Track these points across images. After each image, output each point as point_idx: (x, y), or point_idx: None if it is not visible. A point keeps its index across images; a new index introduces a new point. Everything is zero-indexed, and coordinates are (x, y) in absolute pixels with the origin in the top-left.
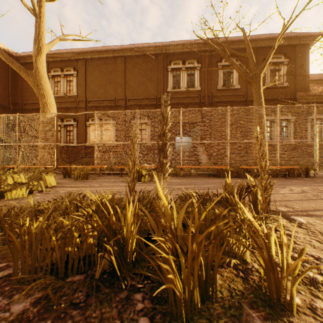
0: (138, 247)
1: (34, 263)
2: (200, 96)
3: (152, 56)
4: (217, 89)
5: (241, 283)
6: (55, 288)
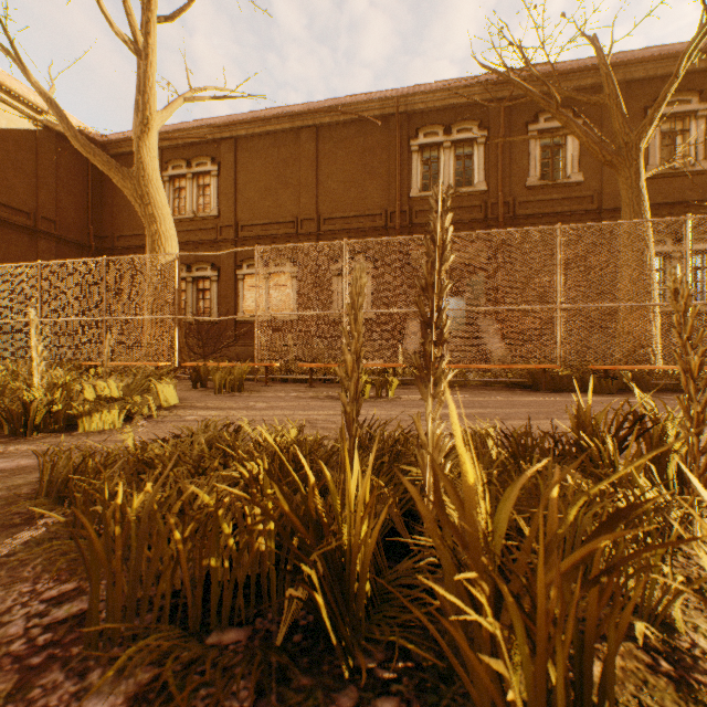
0: (372, 565)
1: (133, 592)
2: (485, 203)
3: (376, 120)
4: (526, 186)
5: (673, 696)
6: (182, 662)
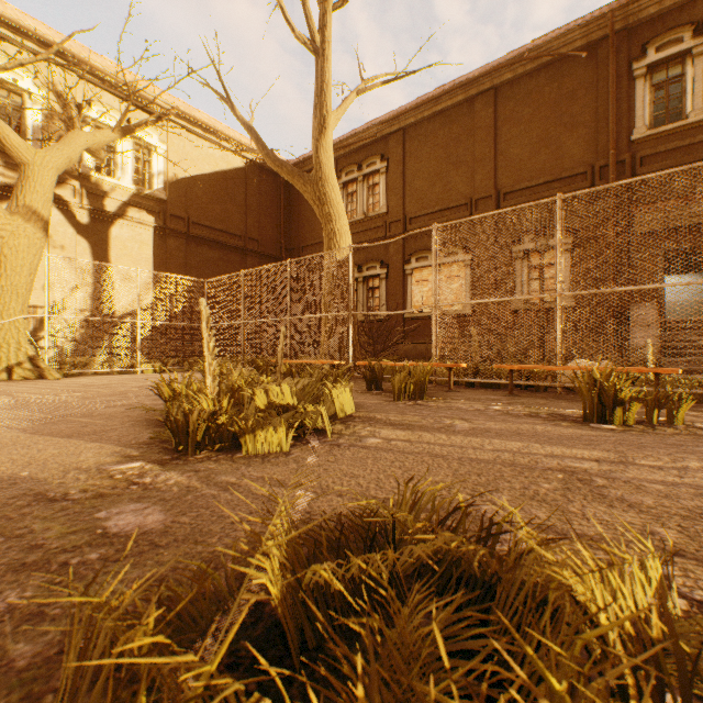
0: None
1: None
2: None
3: (578, 52)
4: None
5: None
6: None
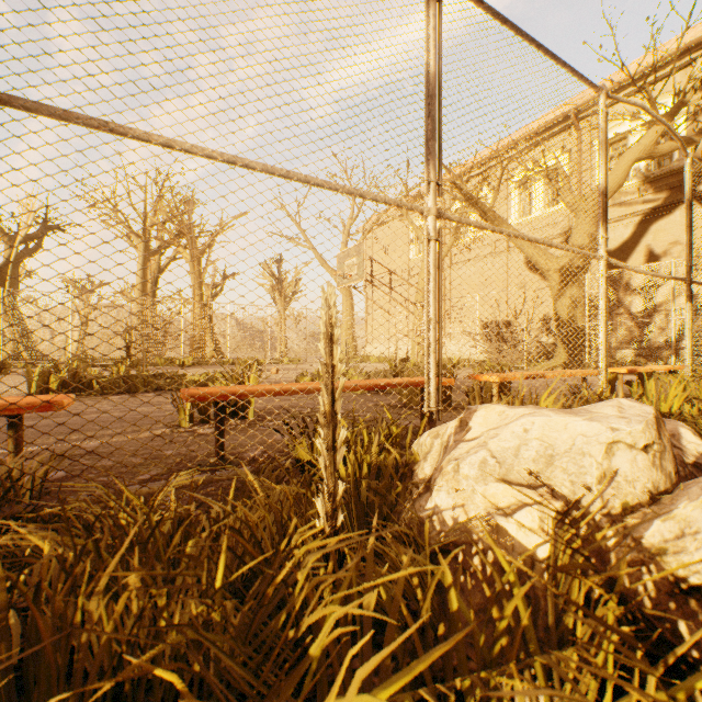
0: None
1: None
2: None
3: None
4: None
5: None
6: None
